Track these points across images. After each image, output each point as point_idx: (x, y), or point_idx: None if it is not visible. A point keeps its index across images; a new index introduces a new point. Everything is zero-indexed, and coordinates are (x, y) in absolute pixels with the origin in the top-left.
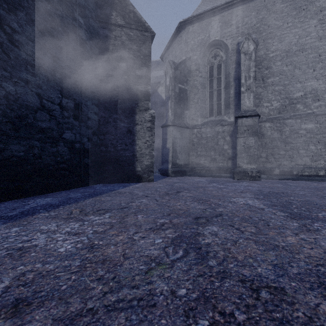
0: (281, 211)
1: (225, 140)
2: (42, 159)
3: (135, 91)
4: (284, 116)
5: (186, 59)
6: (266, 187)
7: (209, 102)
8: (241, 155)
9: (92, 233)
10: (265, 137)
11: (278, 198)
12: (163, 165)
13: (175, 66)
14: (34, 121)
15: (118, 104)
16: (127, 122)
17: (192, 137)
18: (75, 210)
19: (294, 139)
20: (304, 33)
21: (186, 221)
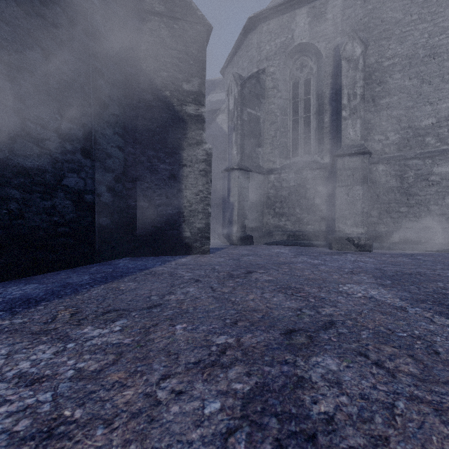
0: (441, 315)
1: (317, 191)
2: (25, 219)
3: (181, 115)
4: (407, 154)
5: (259, 72)
6: (387, 264)
7: (292, 135)
8: (342, 213)
9: (70, 378)
10: (377, 187)
11: (417, 284)
12: (224, 228)
13: (242, 82)
14: (10, 157)
15: (155, 135)
16: (168, 162)
17: (267, 187)
18: (64, 311)
19: (422, 189)
20: (436, 29)
21: (269, 340)
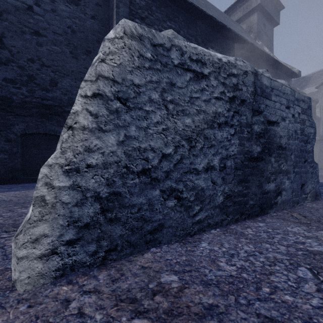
0: None
1: None
2: None
3: None
4: None
5: None
6: None
7: None
8: None
9: None
10: None
11: None
12: (320, 163)
13: None
14: None
15: None
16: None
17: None
18: None
19: None
20: None
21: None
